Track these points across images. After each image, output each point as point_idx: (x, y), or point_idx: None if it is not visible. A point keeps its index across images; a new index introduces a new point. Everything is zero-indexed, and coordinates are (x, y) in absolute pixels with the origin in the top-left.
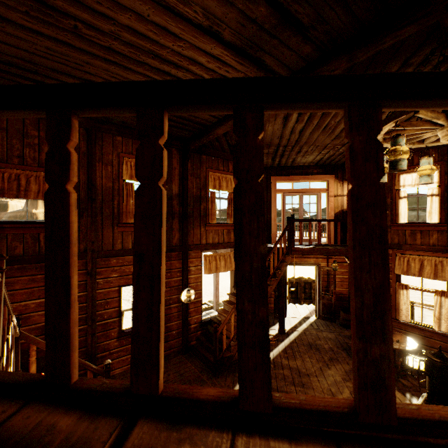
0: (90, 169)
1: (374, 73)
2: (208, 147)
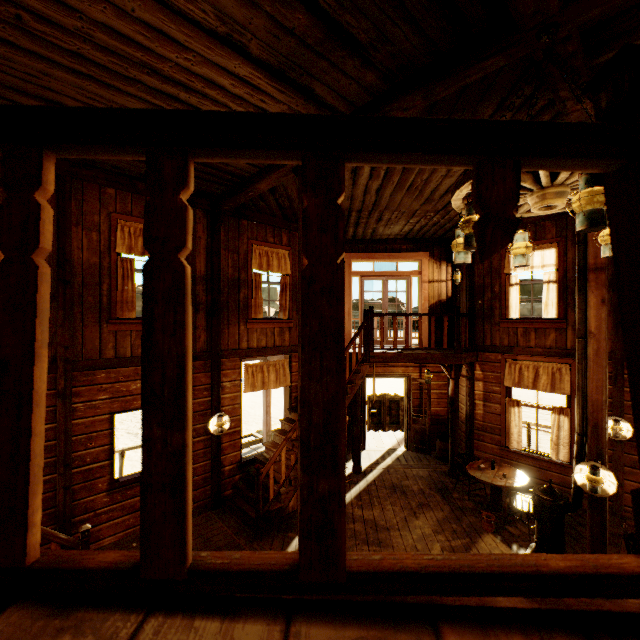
0: (62, 235)
1: (332, 115)
2: (250, 208)
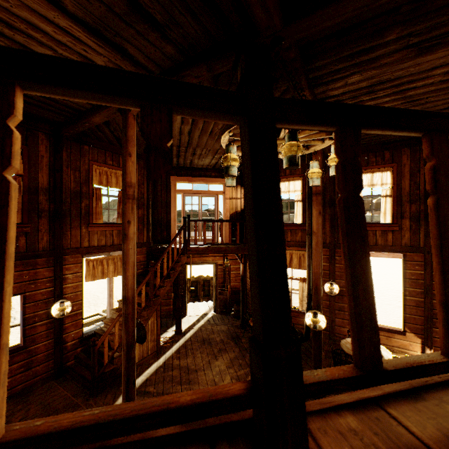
0: None
1: None
2: (90, 136)
